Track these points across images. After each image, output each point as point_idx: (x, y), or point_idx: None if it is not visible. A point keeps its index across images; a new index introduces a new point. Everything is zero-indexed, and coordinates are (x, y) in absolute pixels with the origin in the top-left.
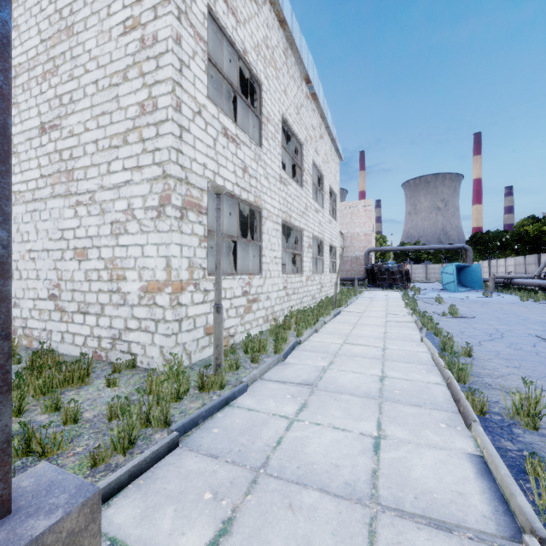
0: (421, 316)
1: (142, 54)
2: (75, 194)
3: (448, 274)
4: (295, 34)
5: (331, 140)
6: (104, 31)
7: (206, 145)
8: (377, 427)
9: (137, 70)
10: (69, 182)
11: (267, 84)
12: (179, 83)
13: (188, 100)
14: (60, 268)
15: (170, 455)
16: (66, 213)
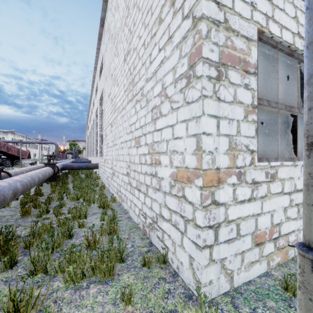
0: None
1: None
2: (135, 96)
3: None
4: None
5: None
6: None
7: None
8: None
9: None
10: (133, 88)
11: None
12: None
13: None
14: (130, 153)
15: None
16: (132, 112)
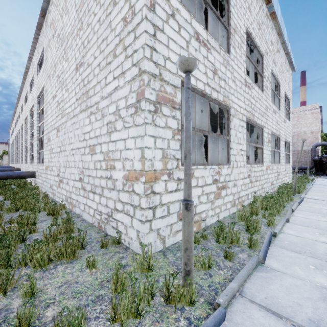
0: None
1: None
2: (89, 107)
3: None
4: None
5: (285, 54)
6: None
7: (179, 46)
8: None
9: None
10: (87, 99)
11: None
12: None
13: (161, 2)
14: (83, 160)
15: None
16: (86, 122)
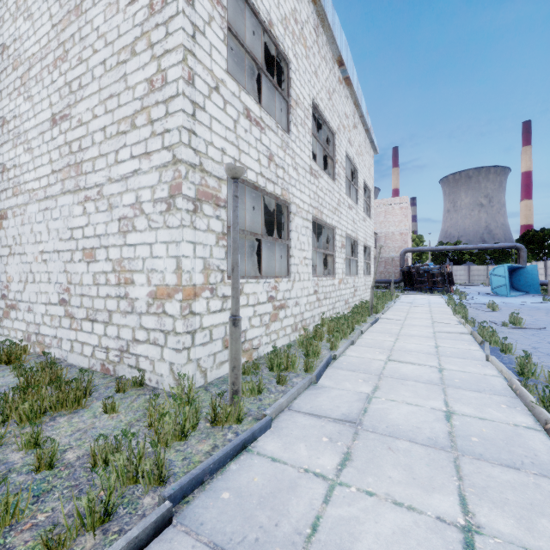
0: (478, 327)
1: (150, 21)
2: (84, 189)
3: (498, 276)
4: (327, 9)
5: (365, 130)
6: (112, 3)
7: (224, 127)
8: (461, 507)
9: (145, 41)
10: (78, 176)
11: (296, 62)
12: (192, 51)
13: (202, 72)
14: (70, 270)
15: (156, 541)
16: (76, 210)
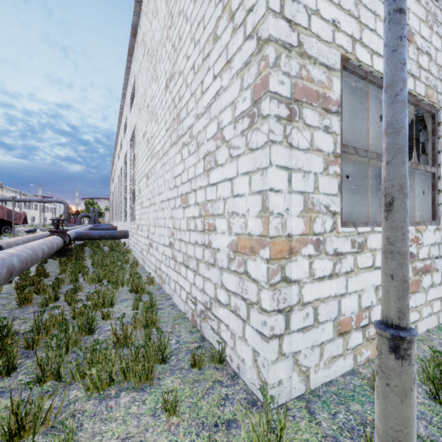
0: None
1: None
2: (181, 137)
3: None
4: None
5: None
6: None
7: None
8: None
9: None
10: (178, 126)
11: None
12: None
13: None
14: (174, 216)
15: None
16: (177, 159)
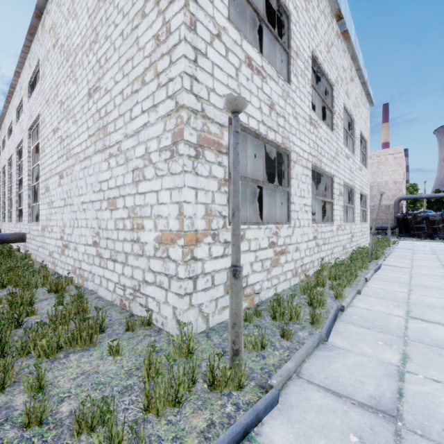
0: None
1: None
2: (108, 148)
3: None
4: None
5: (361, 84)
6: None
7: (226, 74)
8: None
9: (153, 0)
10: (104, 137)
11: (296, 15)
12: None
13: (204, 19)
14: (99, 217)
15: None
16: (103, 166)
